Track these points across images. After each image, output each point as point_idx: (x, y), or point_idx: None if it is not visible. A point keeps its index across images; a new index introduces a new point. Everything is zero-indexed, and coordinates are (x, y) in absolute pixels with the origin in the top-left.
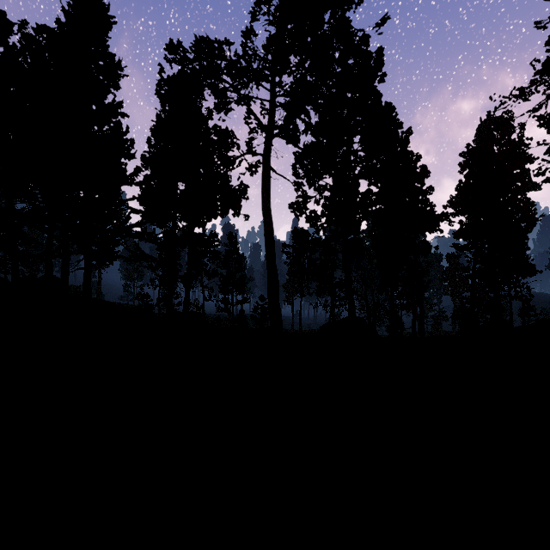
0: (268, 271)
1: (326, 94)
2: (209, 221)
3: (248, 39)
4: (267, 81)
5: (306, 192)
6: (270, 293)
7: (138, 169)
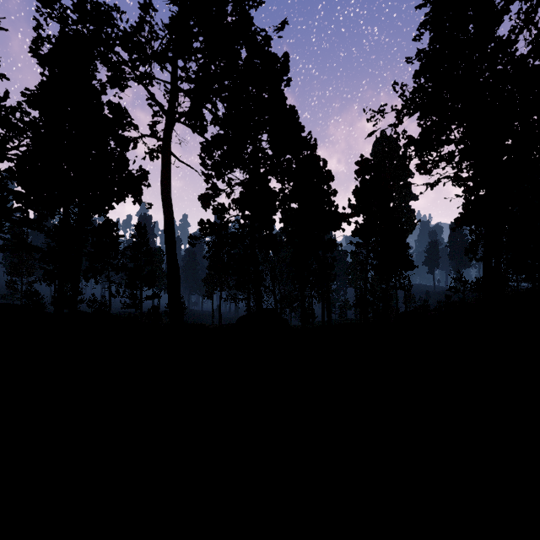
0: (168, 263)
1: (230, 86)
2: (111, 209)
3: (146, 12)
4: (168, 62)
5: (216, 185)
6: (169, 286)
7: (6, 140)
